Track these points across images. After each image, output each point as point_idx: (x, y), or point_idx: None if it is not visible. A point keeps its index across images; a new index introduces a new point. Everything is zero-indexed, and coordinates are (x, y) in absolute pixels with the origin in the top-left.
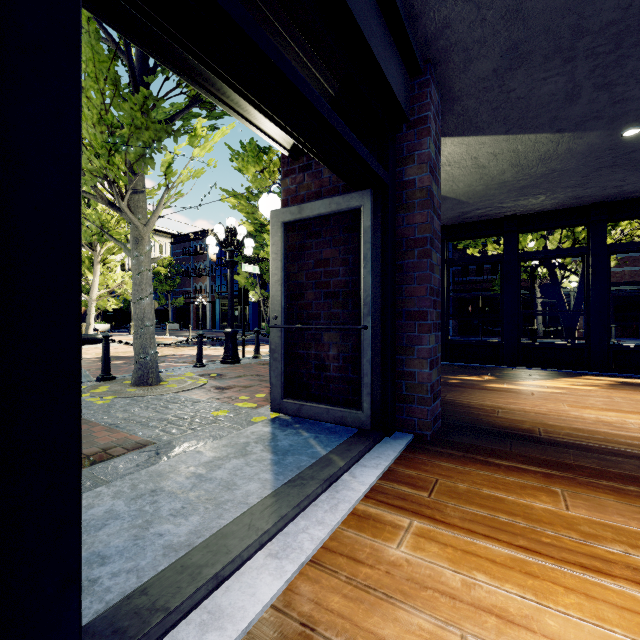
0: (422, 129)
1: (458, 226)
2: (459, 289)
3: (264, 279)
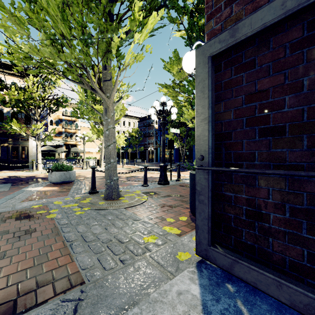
0: None
1: None
2: None
3: (181, 136)
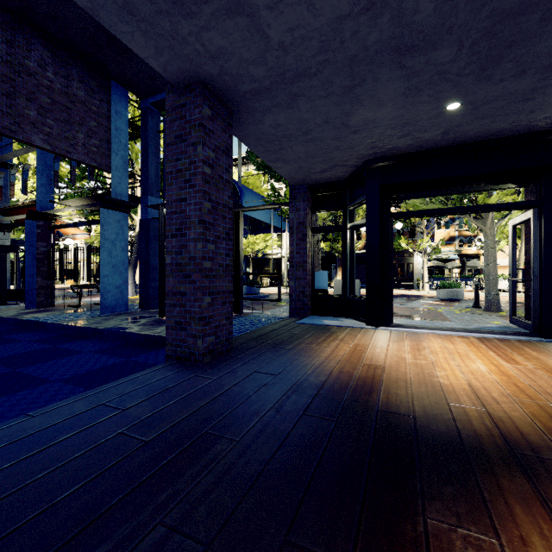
0: None
1: None
2: None
3: None
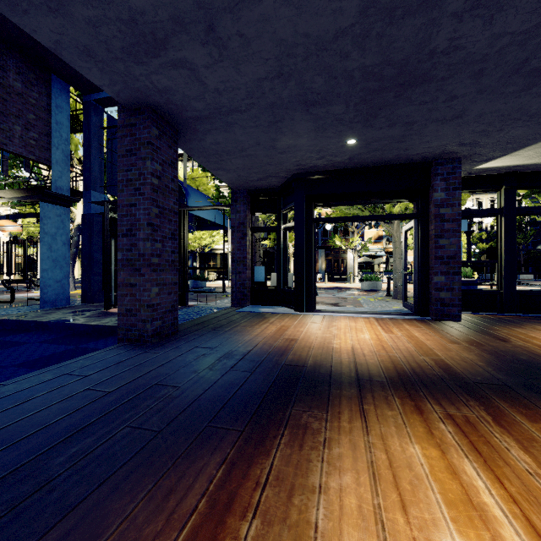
0: (433, 189)
1: None
2: None
3: None
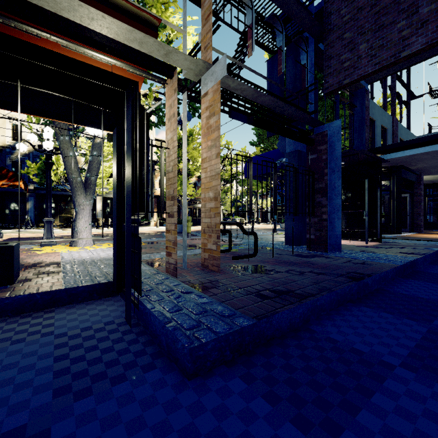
0: (419, 184)
1: (431, 184)
2: (437, 199)
3: None
